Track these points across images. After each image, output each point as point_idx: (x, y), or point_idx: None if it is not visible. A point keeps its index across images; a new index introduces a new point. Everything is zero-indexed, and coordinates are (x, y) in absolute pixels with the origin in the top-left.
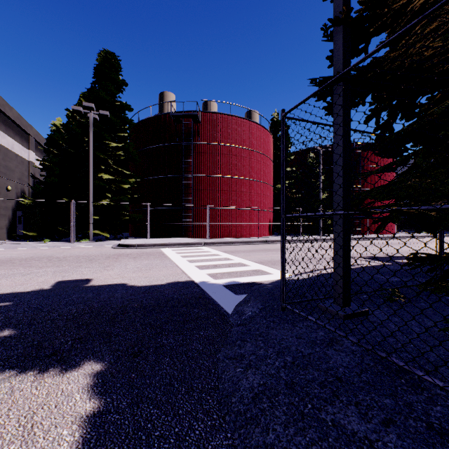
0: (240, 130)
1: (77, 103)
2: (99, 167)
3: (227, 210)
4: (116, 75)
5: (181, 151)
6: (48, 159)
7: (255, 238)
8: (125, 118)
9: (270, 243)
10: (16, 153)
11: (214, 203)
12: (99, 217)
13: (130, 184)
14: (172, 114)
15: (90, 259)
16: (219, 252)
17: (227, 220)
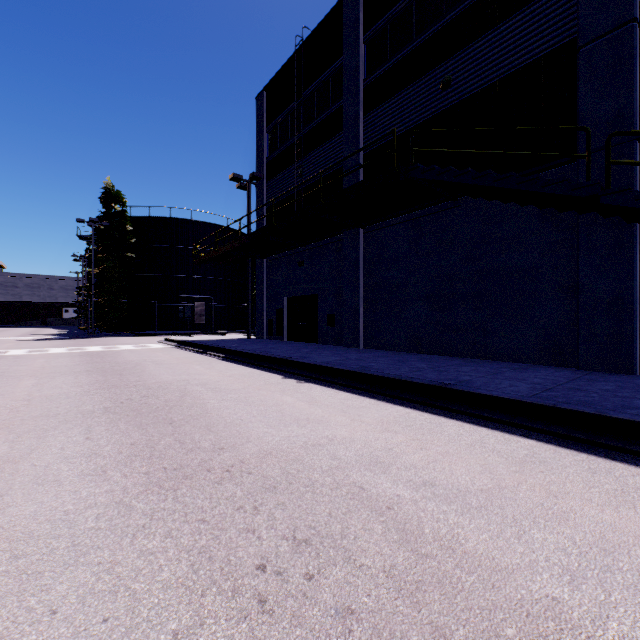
0: None
1: None
2: None
3: None
4: None
5: None
6: None
7: None
8: None
9: None
10: None
11: None
12: None
13: None
14: None
15: None
16: None
17: None
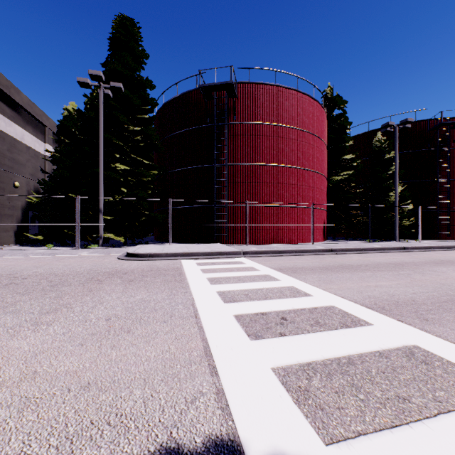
0: (287, 105)
1: (95, 87)
2: (115, 157)
3: (271, 207)
4: (134, 43)
5: (212, 134)
6: (57, 149)
7: (307, 244)
8: (145, 96)
9: (338, 253)
10: (27, 145)
11: (254, 198)
12: (113, 218)
13: (150, 176)
14: (201, 86)
15: (55, 284)
16: (270, 270)
17: (271, 221)
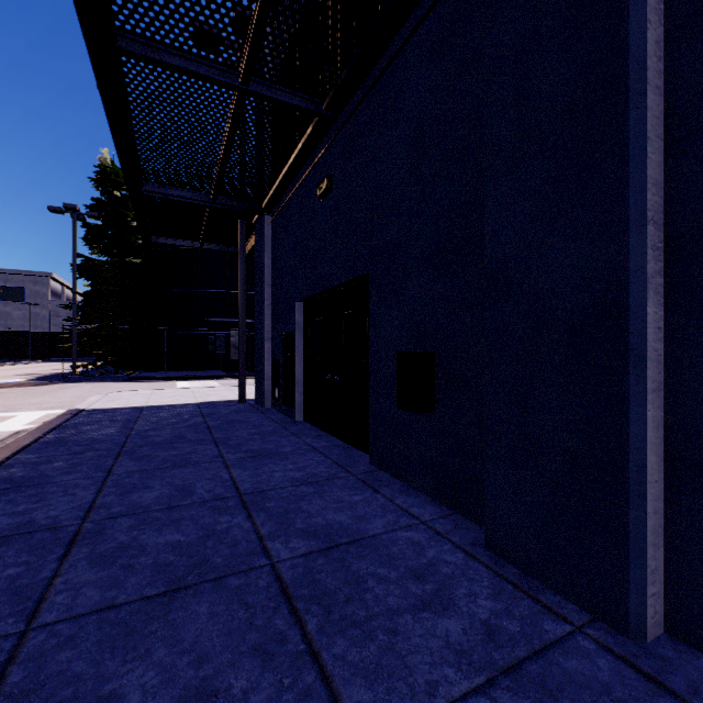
0: None
1: None
2: None
3: None
4: None
5: None
6: None
7: None
8: None
9: None
10: None
11: None
12: None
13: None
14: None
15: None
16: None
17: None
